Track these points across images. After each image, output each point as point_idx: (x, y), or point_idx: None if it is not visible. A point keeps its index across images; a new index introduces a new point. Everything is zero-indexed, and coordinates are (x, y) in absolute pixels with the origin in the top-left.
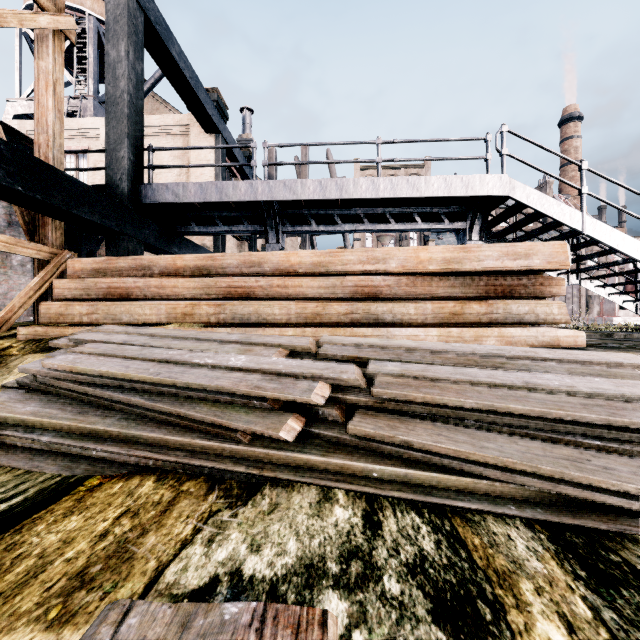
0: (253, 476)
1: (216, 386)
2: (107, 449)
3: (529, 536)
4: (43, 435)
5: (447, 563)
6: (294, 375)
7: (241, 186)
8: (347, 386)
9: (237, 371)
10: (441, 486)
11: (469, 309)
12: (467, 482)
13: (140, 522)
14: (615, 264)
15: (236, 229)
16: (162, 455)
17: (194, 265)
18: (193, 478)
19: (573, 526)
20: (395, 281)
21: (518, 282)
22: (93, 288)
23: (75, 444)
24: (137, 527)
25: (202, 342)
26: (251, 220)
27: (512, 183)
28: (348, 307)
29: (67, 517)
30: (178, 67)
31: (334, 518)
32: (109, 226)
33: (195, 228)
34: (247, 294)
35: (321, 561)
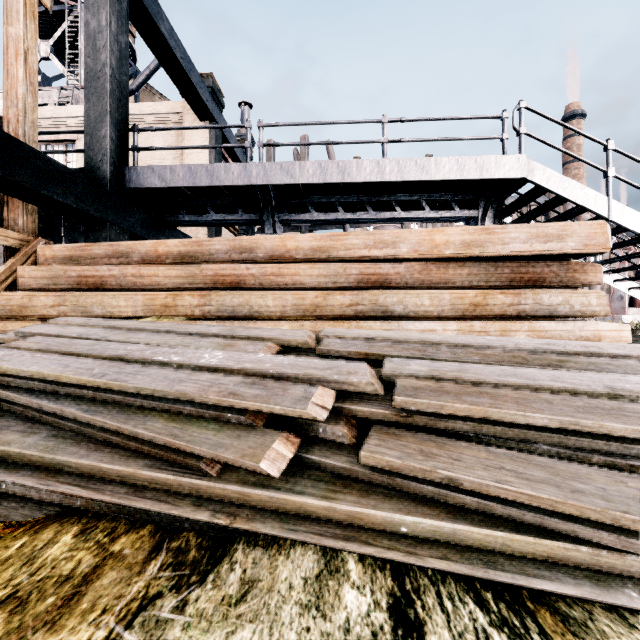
0: (221, 527)
1: (176, 392)
2: (19, 482)
3: None
4: None
5: None
6: (285, 377)
7: (234, 169)
8: (357, 392)
9: (210, 371)
10: (509, 551)
11: (493, 299)
12: (553, 547)
13: (20, 623)
14: None
15: (229, 218)
16: (93, 492)
17: (178, 251)
18: (134, 529)
19: None
20: (406, 268)
21: (548, 269)
22: (62, 277)
23: None
24: (10, 636)
25: (174, 335)
26: (246, 210)
27: (531, 165)
28: (352, 297)
29: None
30: (168, 45)
31: (343, 613)
32: (87, 211)
33: (185, 217)
34: (237, 283)
35: None
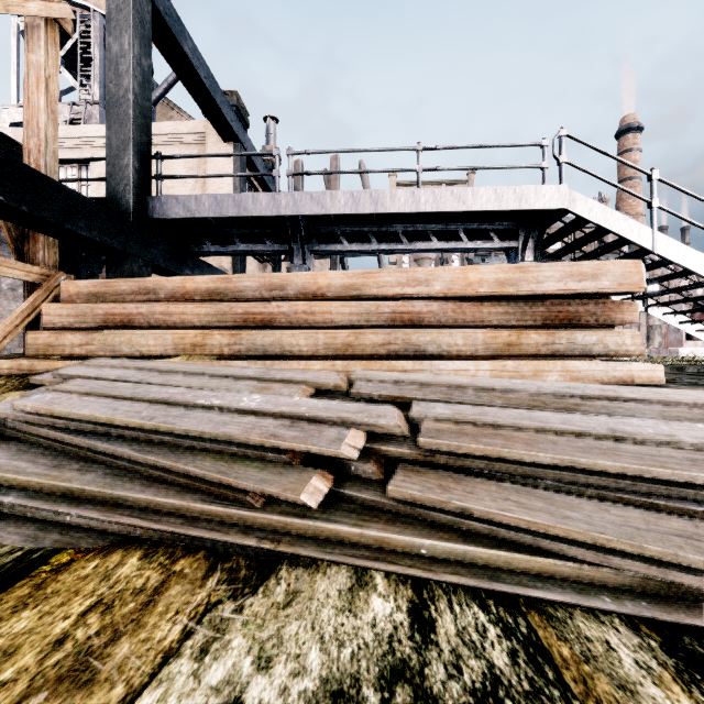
0: (266, 551)
1: (222, 434)
2: (84, 514)
3: (635, 643)
4: (6, 495)
5: (529, 689)
6: (320, 420)
7: (262, 199)
8: (386, 434)
9: (250, 414)
10: (510, 568)
11: (527, 339)
12: (545, 564)
13: (112, 620)
14: (688, 288)
15: (257, 248)
16: (152, 523)
17: (206, 288)
18: (190, 553)
19: (691, 627)
20: (440, 306)
21: (583, 307)
22: (89, 315)
23: (44, 507)
24: (107, 628)
25: (210, 378)
26: (274, 239)
27: (572, 195)
28: (385, 337)
29: (17, 612)
30: (191, 65)
31: (371, 614)
32: (110, 244)
33: (210, 247)
34: (267, 322)
35: (354, 686)
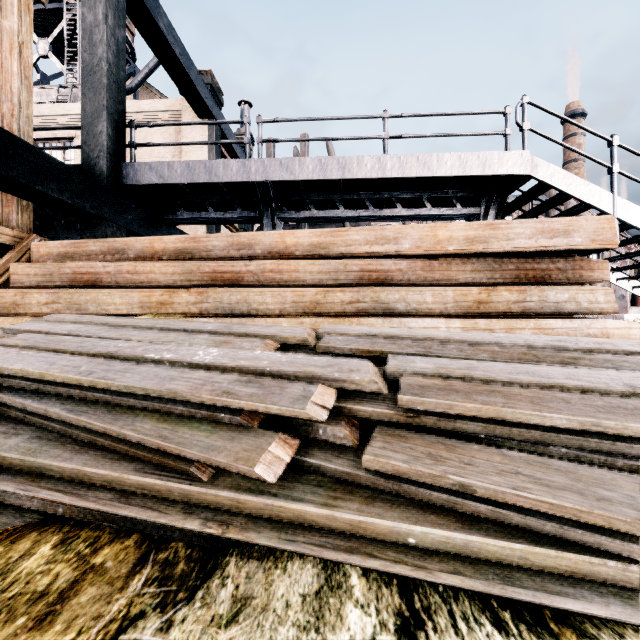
0: (213, 536)
1: (166, 391)
2: None
3: None
4: None
5: None
6: (283, 375)
7: (232, 165)
8: (359, 391)
9: (204, 369)
10: (528, 565)
11: (497, 296)
12: (577, 562)
13: None
14: None
15: (228, 215)
16: (76, 498)
17: (174, 248)
18: (118, 538)
19: None
20: (408, 264)
21: (554, 265)
22: (56, 274)
23: None
24: None
25: (168, 332)
26: (245, 207)
27: (534, 161)
28: (353, 294)
29: None
30: (166, 41)
31: (346, 636)
32: (82, 207)
33: (184, 214)
34: (235, 280)
35: None
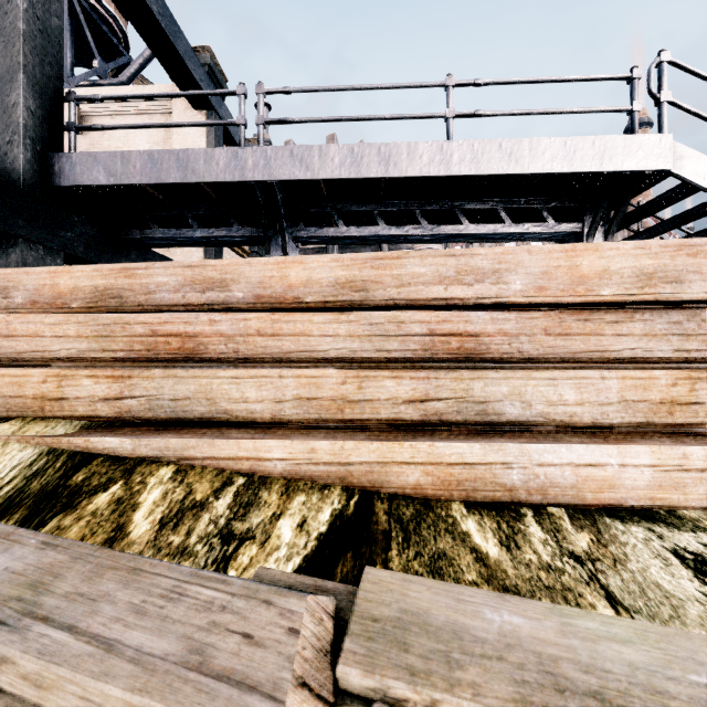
0: None
1: None
2: None
3: None
4: None
5: None
6: None
7: (219, 157)
8: None
9: None
10: None
11: None
12: None
13: None
14: None
15: (220, 234)
16: None
17: (91, 287)
18: None
19: None
20: (519, 322)
21: None
22: None
23: None
24: None
25: None
26: (248, 223)
27: (678, 150)
28: (417, 384)
29: None
30: None
31: None
32: None
33: (156, 232)
34: (191, 350)
35: None
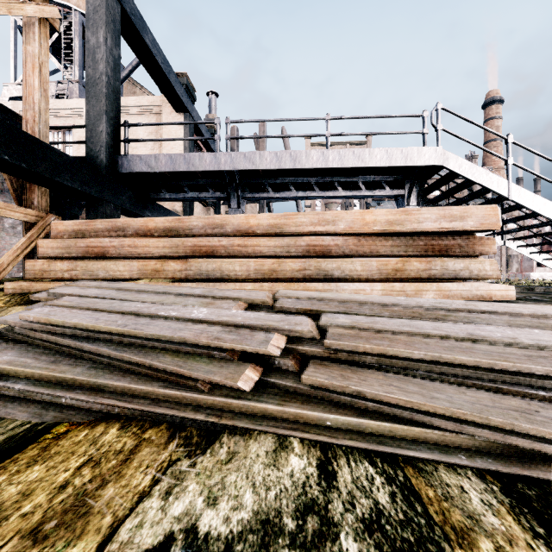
0: (212, 424)
1: (178, 337)
2: (75, 397)
3: (482, 488)
4: (17, 383)
5: (403, 518)
6: (252, 327)
7: (206, 157)
8: (301, 337)
9: (199, 323)
10: (393, 435)
11: (410, 266)
12: (418, 432)
13: (100, 472)
14: (536, 226)
15: (202, 196)
16: (127, 403)
17: (163, 227)
18: (155, 425)
19: (523, 477)
20: (343, 241)
21: (454, 242)
22: (73, 247)
23: (46, 392)
24: (97, 478)
25: (168, 296)
26: (215, 188)
27: (446, 154)
28: (301, 264)
29: (30, 467)
30: (151, 53)
31: (290, 468)
32: (89, 192)
33: (166, 195)
34: (211, 252)
35: (277, 516)
